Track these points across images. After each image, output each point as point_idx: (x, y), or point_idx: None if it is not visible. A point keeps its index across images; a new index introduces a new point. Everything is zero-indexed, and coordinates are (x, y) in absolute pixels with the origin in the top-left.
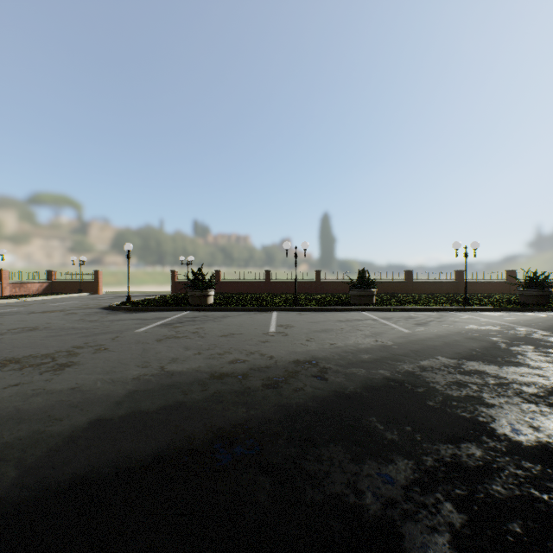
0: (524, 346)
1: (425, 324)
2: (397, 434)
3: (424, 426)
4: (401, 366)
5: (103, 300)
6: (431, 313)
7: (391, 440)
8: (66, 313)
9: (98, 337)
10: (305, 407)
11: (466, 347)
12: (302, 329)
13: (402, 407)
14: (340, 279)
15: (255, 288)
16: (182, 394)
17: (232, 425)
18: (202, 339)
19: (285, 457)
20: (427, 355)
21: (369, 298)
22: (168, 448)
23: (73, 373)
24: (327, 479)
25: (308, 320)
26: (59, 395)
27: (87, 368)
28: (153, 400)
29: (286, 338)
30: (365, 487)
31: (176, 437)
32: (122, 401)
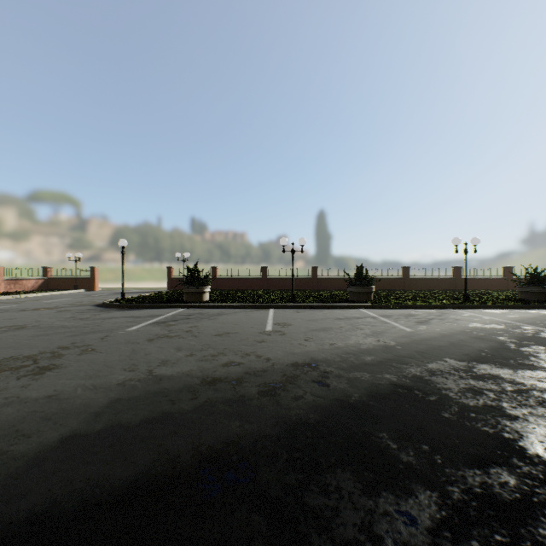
0: (535, 346)
1: (427, 322)
2: (413, 455)
3: (443, 444)
4: (408, 370)
5: (98, 297)
6: (431, 310)
7: (408, 463)
8: (59, 310)
9: (87, 336)
10: (306, 420)
11: (473, 348)
12: (300, 328)
13: (415, 420)
14: (337, 276)
15: (251, 284)
16: (169, 403)
17: (223, 443)
18: (196, 338)
19: (285, 487)
20: (434, 357)
21: (367, 295)
22: (148, 475)
23: (53, 378)
24: (335, 520)
25: (306, 318)
26: (32, 404)
27: (69, 372)
28: (136, 411)
29: (283, 337)
30: (384, 532)
31: (158, 459)
32: (101, 412)
